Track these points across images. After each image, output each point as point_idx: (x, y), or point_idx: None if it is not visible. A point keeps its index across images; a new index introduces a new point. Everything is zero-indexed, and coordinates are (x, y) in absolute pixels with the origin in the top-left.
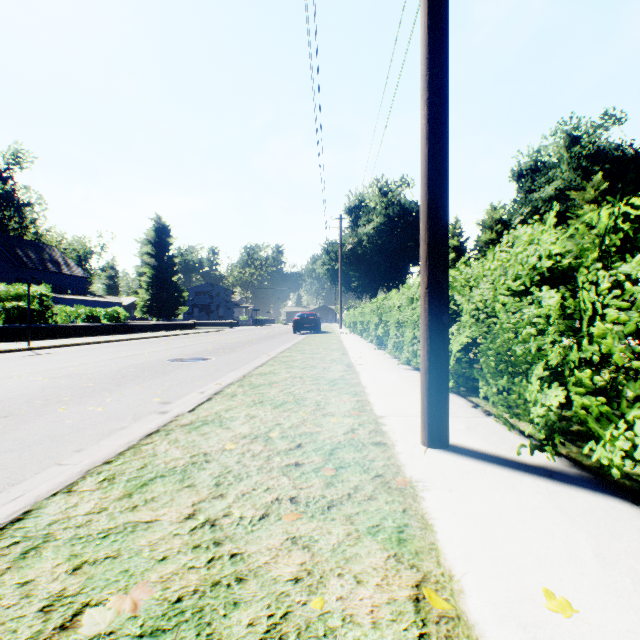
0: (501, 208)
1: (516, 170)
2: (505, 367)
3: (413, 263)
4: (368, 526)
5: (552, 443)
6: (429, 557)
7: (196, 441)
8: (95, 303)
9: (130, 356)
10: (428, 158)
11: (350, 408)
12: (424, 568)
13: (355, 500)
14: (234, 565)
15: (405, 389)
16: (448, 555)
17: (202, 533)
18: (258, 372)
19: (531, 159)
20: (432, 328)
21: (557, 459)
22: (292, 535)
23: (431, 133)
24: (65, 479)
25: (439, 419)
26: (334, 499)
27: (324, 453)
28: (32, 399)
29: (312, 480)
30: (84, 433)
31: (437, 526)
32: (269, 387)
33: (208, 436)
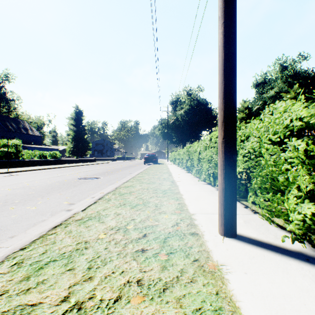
0: (248, 101)
1: (255, 83)
2: (268, 186)
3: (203, 129)
4: (193, 310)
5: (308, 238)
6: None
7: (82, 232)
8: (45, 149)
9: (59, 176)
10: (224, 58)
11: (175, 208)
12: None
13: (182, 283)
14: None
15: (204, 196)
16: None
17: None
18: (124, 185)
19: (262, 77)
20: (227, 163)
21: (307, 246)
22: None
23: (226, 43)
24: None
25: (231, 219)
26: (167, 282)
27: (160, 241)
28: None
29: (152, 264)
30: (19, 224)
31: (243, 309)
32: (129, 195)
33: (90, 228)
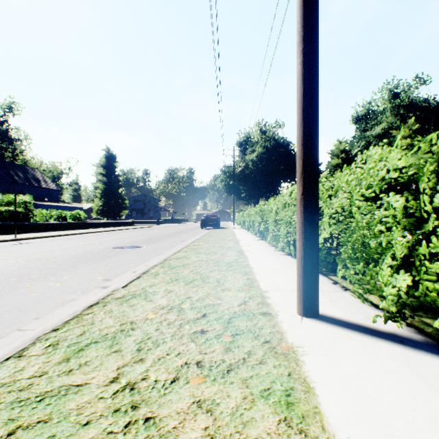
0: (344, 142)
1: (355, 116)
2: (360, 255)
3: (283, 180)
4: (261, 389)
5: (403, 316)
6: (314, 421)
7: (125, 311)
8: (64, 208)
9: (86, 245)
10: (303, 95)
11: (242, 284)
12: (311, 433)
13: (249, 364)
14: (147, 430)
15: (282, 269)
16: (330, 419)
17: (122, 397)
18: (175, 257)
19: (365, 108)
20: (306, 225)
21: (404, 327)
22: (197, 399)
23: (305, 75)
24: (19, 345)
25: (312, 295)
26: (232, 363)
27: (223, 322)
28: (10, 277)
29: (214, 346)
30: (43, 304)
31: (318, 389)
32: (183, 268)
33: (135, 307)
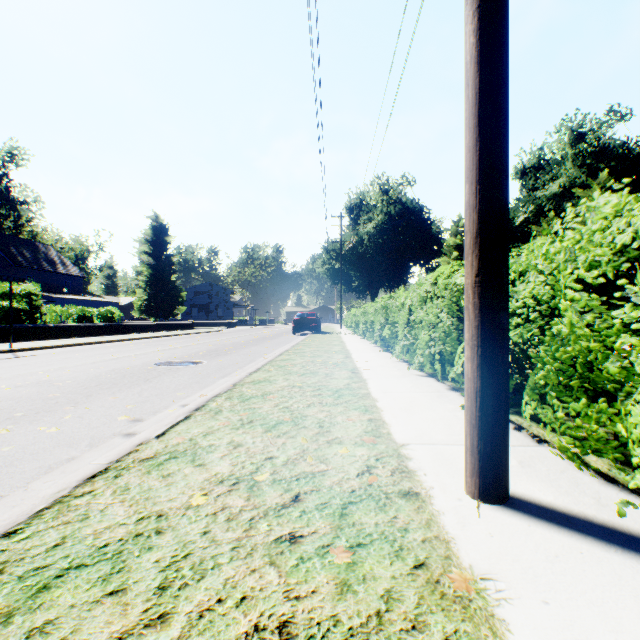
0: None
1: (519, 168)
2: (575, 384)
3: (414, 262)
4: None
5: None
6: None
7: (152, 489)
8: (91, 303)
9: (115, 359)
10: (479, 90)
11: (361, 431)
12: None
13: (391, 632)
14: None
15: (424, 402)
16: None
17: None
18: (251, 379)
19: (534, 157)
20: (486, 332)
21: None
22: None
23: (484, 54)
24: None
25: (496, 462)
26: (354, 629)
27: (332, 514)
28: None
29: (316, 577)
30: (15, 468)
31: None
32: (262, 400)
33: (171, 480)
